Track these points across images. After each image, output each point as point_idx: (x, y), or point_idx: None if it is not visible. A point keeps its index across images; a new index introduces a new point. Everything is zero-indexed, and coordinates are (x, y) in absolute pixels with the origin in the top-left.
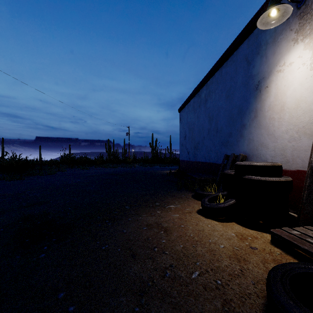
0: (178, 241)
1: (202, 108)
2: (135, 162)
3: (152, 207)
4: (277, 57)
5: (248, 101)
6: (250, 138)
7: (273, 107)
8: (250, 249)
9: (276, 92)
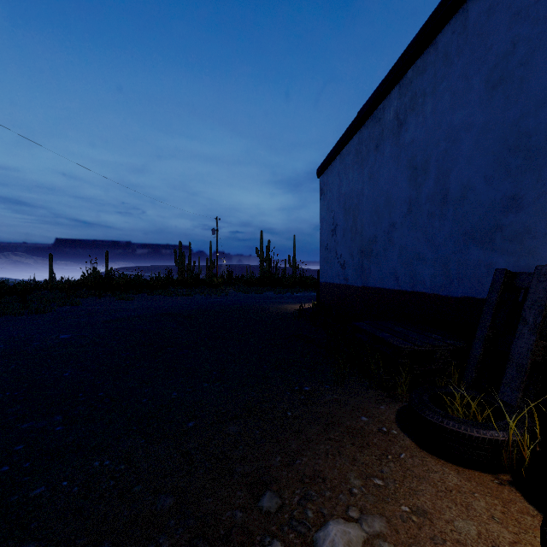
0: None
1: (386, 149)
2: (229, 285)
3: (242, 543)
4: None
5: None
6: None
7: None
8: None
9: None
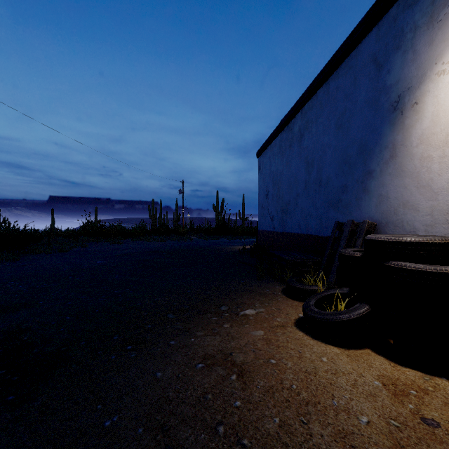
0: (268, 406)
1: (294, 148)
2: (191, 233)
3: (215, 314)
4: (436, 49)
5: (378, 132)
6: (381, 193)
7: (429, 138)
8: (423, 425)
9: (435, 111)
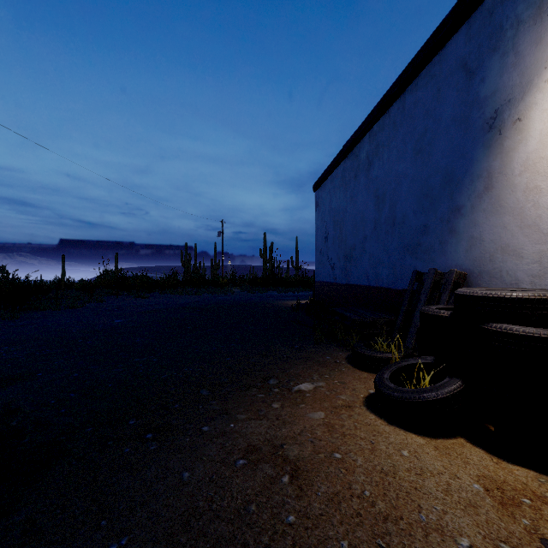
0: (332, 522)
1: (361, 180)
2: (233, 285)
3: (261, 389)
4: (546, 49)
5: (469, 157)
6: (473, 235)
7: (536, 164)
8: None
9: (545, 129)
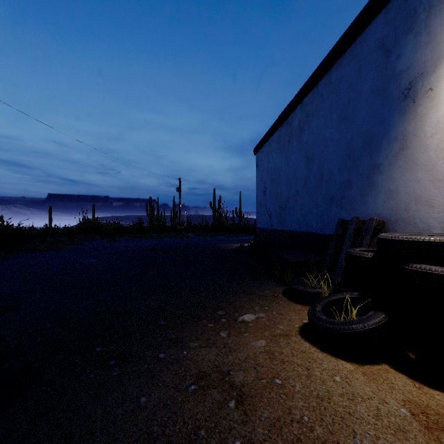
0: None
1: (293, 143)
2: (189, 230)
3: (211, 320)
4: None
5: (387, 122)
6: (390, 188)
7: None
8: None
9: None
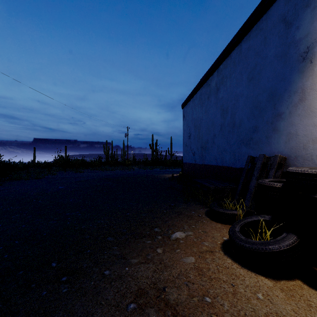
0: None
1: (212, 99)
2: (134, 164)
3: (149, 237)
4: None
5: (288, 80)
6: (290, 132)
7: None
8: None
9: None
